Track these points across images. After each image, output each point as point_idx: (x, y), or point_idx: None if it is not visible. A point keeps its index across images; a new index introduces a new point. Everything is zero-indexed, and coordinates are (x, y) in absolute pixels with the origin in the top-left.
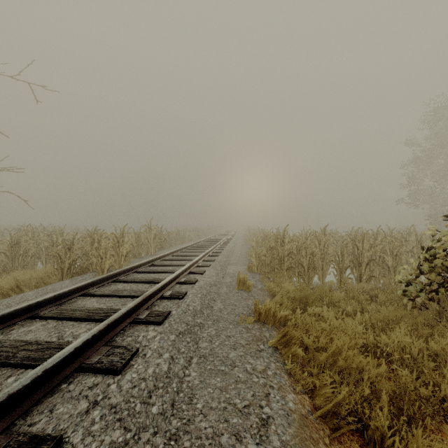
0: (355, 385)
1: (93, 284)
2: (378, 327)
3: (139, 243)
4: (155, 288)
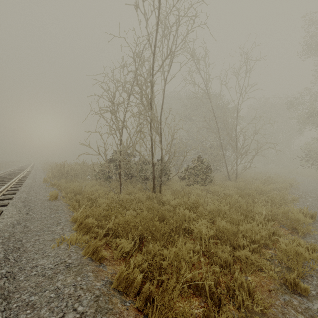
0: None
1: None
2: None
3: None
4: (11, 181)
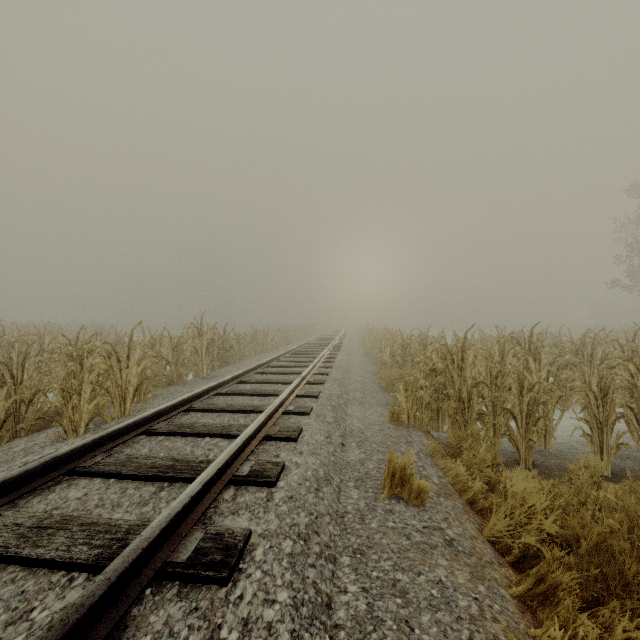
0: None
1: None
2: None
3: (179, 356)
4: (134, 546)
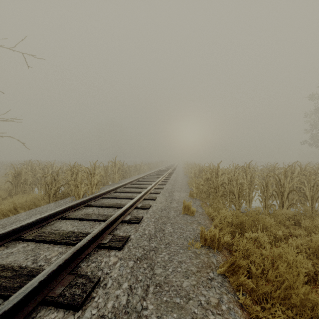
0: (305, 318)
1: (69, 209)
2: (309, 252)
3: (107, 174)
4: (117, 214)
